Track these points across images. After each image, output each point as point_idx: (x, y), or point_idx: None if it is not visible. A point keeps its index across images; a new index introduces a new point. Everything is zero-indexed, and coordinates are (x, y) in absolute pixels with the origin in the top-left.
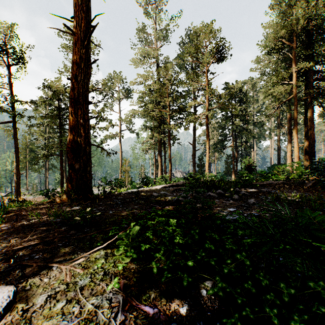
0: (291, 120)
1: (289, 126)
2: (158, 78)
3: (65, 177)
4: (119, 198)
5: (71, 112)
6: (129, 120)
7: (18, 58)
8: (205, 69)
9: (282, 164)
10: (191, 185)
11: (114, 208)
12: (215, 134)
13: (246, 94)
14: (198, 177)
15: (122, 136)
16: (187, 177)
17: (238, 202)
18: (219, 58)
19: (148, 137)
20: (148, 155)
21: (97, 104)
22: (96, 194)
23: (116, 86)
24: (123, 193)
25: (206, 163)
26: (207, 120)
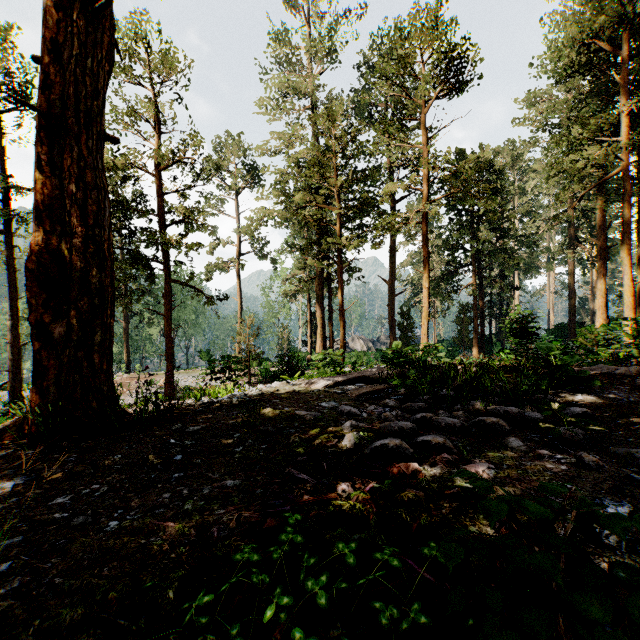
0: (605, 227)
1: (601, 240)
2: (317, 141)
3: (126, 351)
4: (190, 432)
5: (40, 159)
6: (256, 229)
7: (13, 93)
8: (422, 113)
9: (578, 324)
10: (408, 382)
11: (144, 491)
12: (434, 261)
13: (503, 174)
14: (422, 359)
15: (241, 265)
16: (391, 357)
17: (597, 457)
18: (452, 86)
19: (296, 267)
20: (296, 304)
21: (185, 194)
22: (186, 387)
23: (229, 161)
24: (217, 406)
25: (423, 321)
26: (425, 226)
